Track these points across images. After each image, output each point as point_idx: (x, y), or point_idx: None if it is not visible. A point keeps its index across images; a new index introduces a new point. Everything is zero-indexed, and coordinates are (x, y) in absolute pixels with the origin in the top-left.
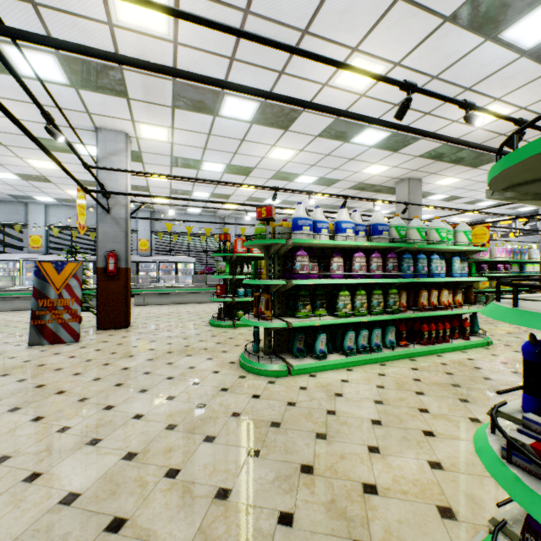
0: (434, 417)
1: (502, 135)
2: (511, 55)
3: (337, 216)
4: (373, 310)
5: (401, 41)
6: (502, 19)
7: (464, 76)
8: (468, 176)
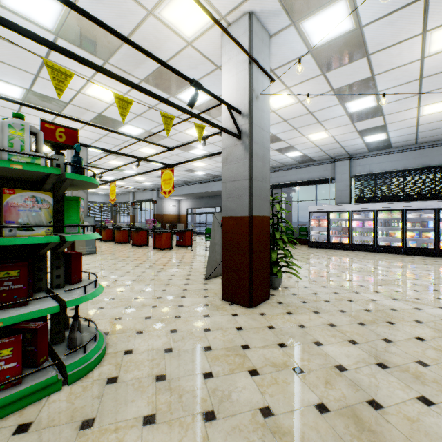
0: None
1: None
2: None
3: None
4: None
5: None
6: None
7: None
8: None
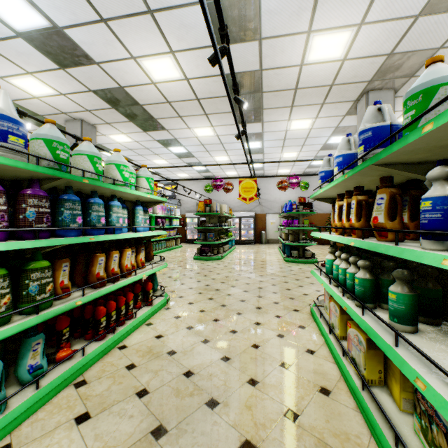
0: None
1: (169, 103)
2: None
3: None
4: None
5: None
6: None
7: None
8: (139, 138)
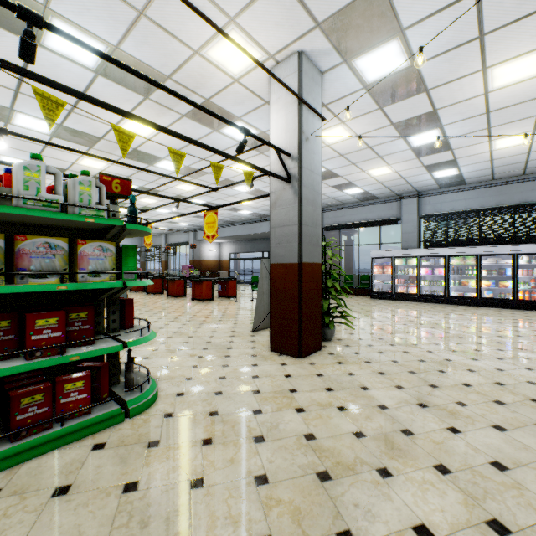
0: None
1: None
2: None
3: None
4: None
5: None
6: None
7: None
8: None
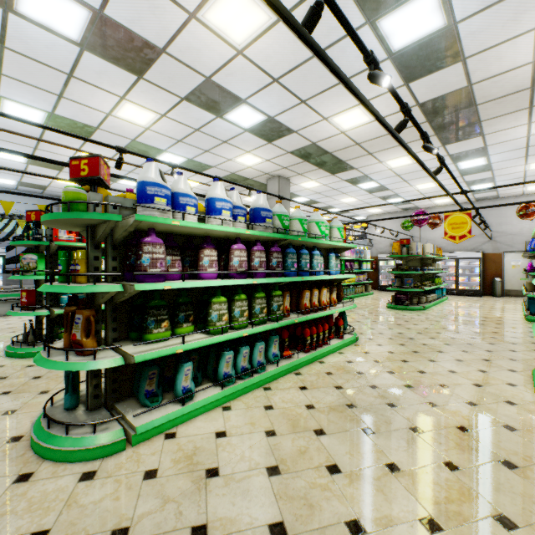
0: (349, 479)
1: (357, 145)
2: (381, 53)
3: (210, 191)
4: (255, 319)
5: None
6: (384, 0)
7: (341, 64)
8: (327, 182)
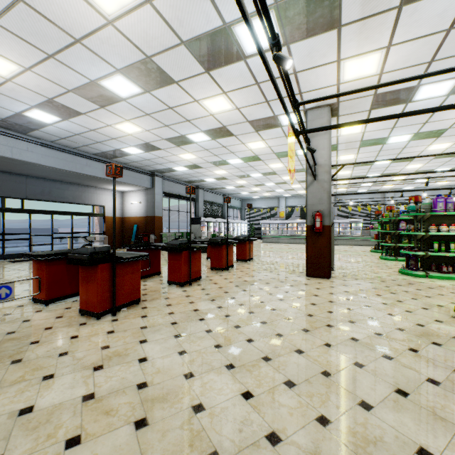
0: None
1: None
2: None
3: None
4: None
5: (451, 139)
6: None
7: None
8: None
